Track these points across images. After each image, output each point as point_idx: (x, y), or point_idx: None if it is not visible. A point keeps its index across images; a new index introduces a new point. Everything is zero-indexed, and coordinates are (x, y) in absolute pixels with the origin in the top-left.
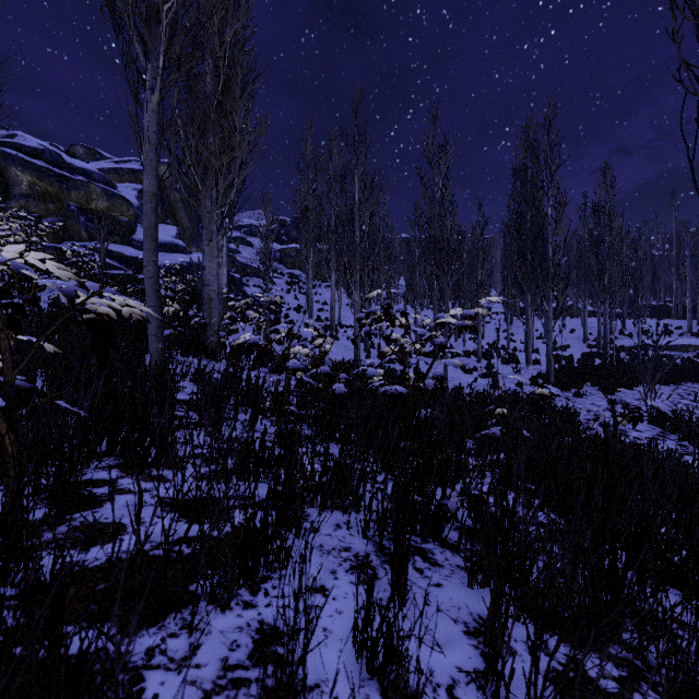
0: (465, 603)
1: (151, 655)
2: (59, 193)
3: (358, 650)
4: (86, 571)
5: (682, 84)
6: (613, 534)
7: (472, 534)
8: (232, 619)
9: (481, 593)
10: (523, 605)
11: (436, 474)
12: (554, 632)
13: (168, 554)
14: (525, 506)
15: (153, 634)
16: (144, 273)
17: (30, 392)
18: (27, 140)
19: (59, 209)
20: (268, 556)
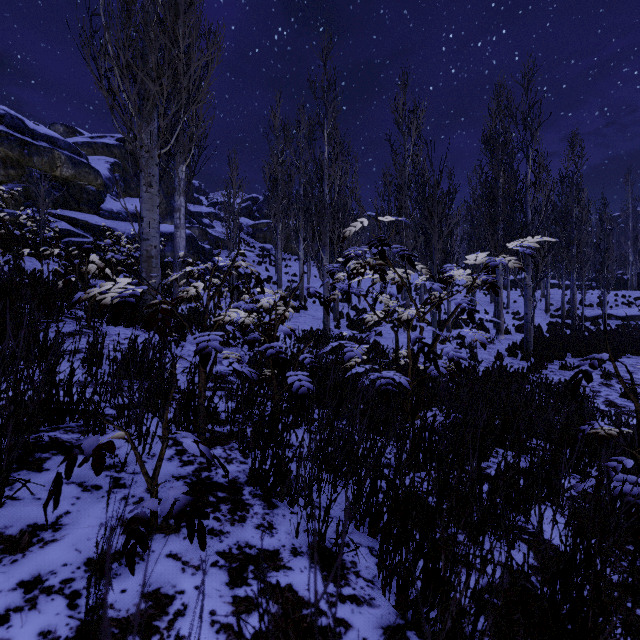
0: None
1: None
2: (20, 159)
3: None
4: None
5: None
6: None
7: None
8: None
9: None
10: None
11: None
12: None
13: None
14: None
15: None
16: None
17: None
18: None
19: (20, 175)
20: None
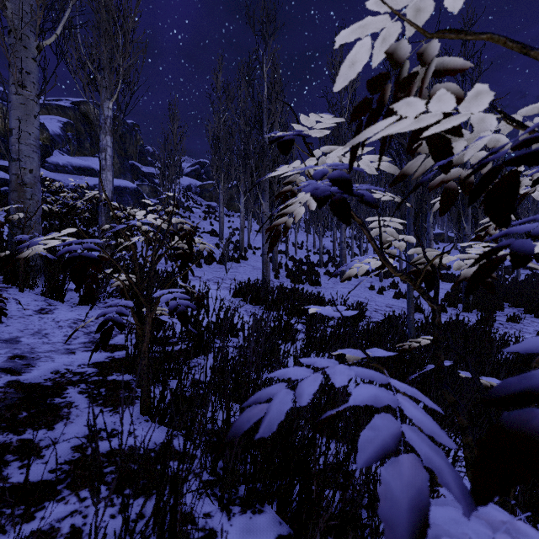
0: None
1: None
2: None
3: None
4: None
5: None
6: None
7: None
8: None
9: None
10: None
11: None
12: None
13: None
14: None
15: None
16: None
17: None
18: None
19: None
20: None
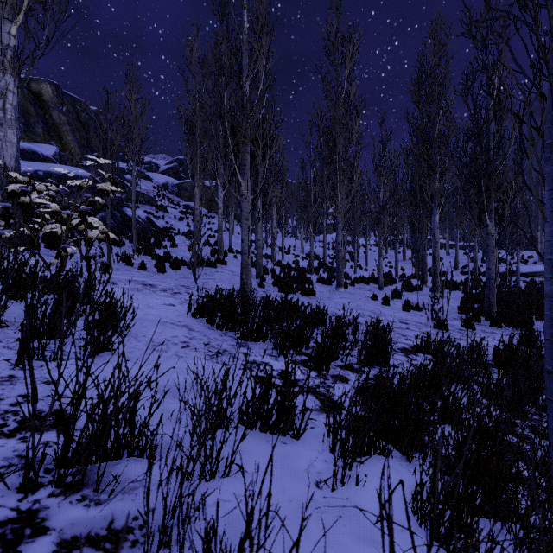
0: None
1: None
2: None
3: None
4: None
5: None
6: None
7: None
8: None
9: None
10: None
11: None
12: None
13: None
14: None
15: None
16: None
17: None
18: None
19: None
20: None
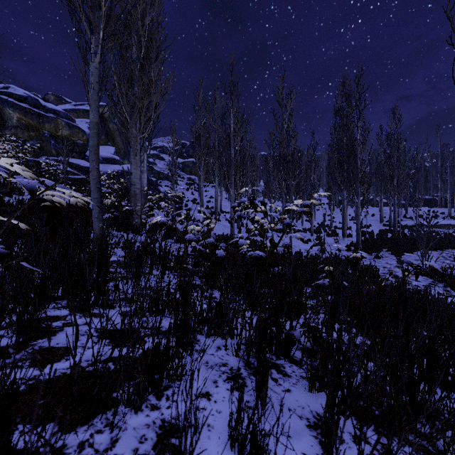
0: (307, 404)
1: (82, 448)
2: (37, 125)
3: (232, 442)
4: (40, 383)
5: (452, 46)
6: (410, 356)
7: (311, 355)
8: (142, 418)
9: (317, 396)
10: (351, 411)
11: (286, 312)
12: (370, 426)
13: (96, 372)
14: (349, 336)
15: (84, 430)
16: (90, 176)
17: (6, 256)
18: (17, 90)
19: (37, 135)
20: (169, 371)
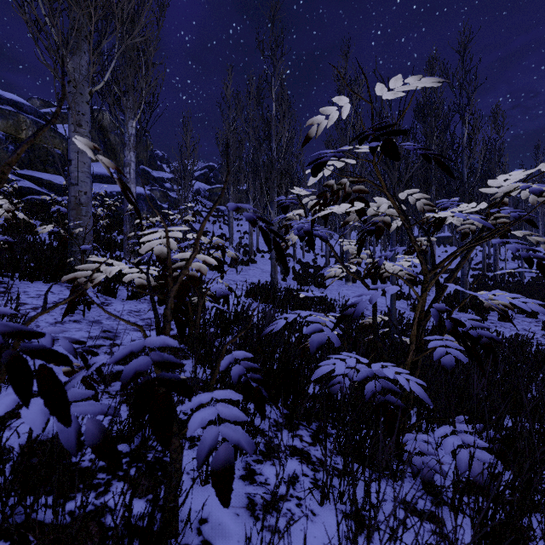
0: None
1: None
2: None
3: None
4: None
5: None
6: None
7: None
8: None
9: None
10: None
11: None
12: None
13: None
14: None
15: None
16: None
17: None
18: None
19: None
20: None
